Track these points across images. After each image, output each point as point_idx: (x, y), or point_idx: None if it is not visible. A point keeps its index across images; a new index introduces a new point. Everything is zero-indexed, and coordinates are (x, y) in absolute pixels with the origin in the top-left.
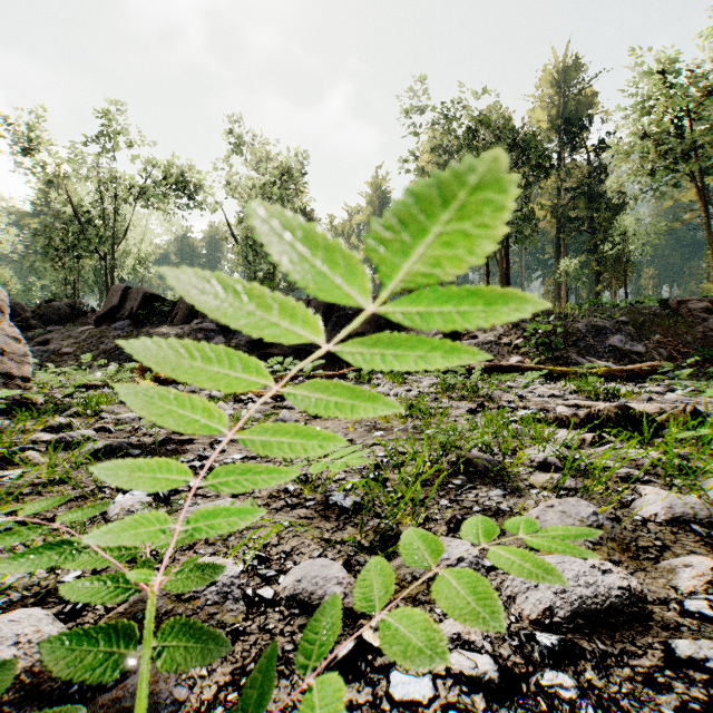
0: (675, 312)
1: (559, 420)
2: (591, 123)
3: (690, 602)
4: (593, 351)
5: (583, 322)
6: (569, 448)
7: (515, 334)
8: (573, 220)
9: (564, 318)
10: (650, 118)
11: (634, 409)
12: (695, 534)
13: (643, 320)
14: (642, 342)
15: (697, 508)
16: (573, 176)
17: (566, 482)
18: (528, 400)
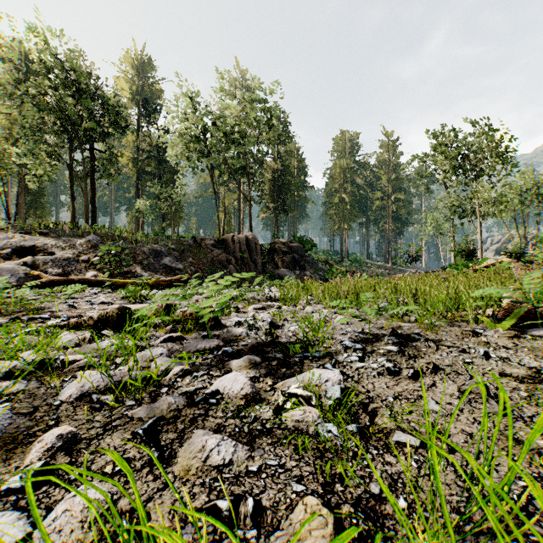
0: (200, 245)
1: (79, 324)
2: (159, 109)
3: (11, 480)
4: (153, 267)
5: (148, 247)
6: (67, 348)
7: (93, 253)
8: (148, 173)
9: (135, 242)
10: (189, 123)
11: (132, 309)
12: (91, 402)
13: (184, 248)
14: (183, 262)
15: (102, 381)
16: (148, 142)
17: (15, 387)
18: (78, 308)
